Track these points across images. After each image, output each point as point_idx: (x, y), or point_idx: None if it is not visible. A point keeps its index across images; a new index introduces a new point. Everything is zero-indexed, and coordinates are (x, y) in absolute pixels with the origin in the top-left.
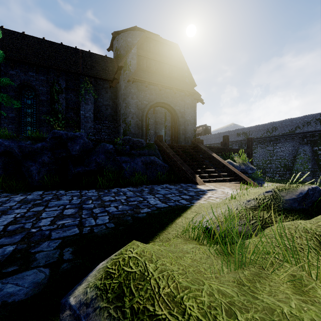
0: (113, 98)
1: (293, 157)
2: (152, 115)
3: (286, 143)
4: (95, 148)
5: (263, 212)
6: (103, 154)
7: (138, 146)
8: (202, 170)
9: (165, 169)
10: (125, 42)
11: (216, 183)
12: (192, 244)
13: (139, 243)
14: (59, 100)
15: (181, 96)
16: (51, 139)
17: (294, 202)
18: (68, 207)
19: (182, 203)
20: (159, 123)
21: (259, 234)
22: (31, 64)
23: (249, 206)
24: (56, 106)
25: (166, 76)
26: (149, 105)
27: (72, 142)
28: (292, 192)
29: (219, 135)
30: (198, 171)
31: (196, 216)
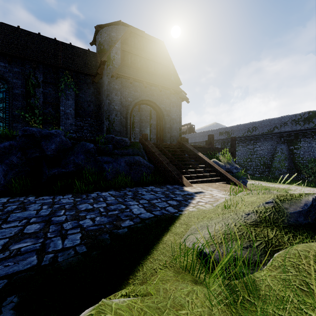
0: (95, 94)
1: (272, 155)
2: (137, 112)
3: (265, 142)
4: (74, 147)
5: (266, 229)
6: (82, 154)
7: (122, 145)
8: (188, 170)
9: (151, 170)
10: (109, 37)
11: (203, 184)
12: (185, 281)
13: (108, 311)
14: (36, 94)
15: (167, 94)
16: (22, 137)
17: (299, 216)
18: (33, 221)
19: (170, 211)
20: (144, 121)
21: (269, 264)
22: (2, 53)
23: (249, 221)
24: (32, 101)
25: (152, 73)
26: (134, 102)
27: (47, 140)
28: (295, 204)
29: (203, 133)
30: (184, 171)
31: (187, 231)
